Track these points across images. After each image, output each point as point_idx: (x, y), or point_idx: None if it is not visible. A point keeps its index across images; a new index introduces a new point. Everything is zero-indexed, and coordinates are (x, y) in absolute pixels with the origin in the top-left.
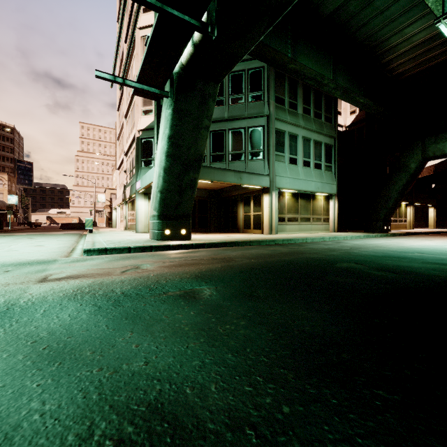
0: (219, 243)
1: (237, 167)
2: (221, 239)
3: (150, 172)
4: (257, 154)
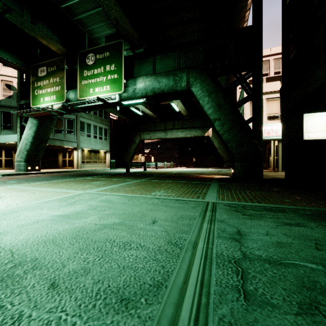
0: (57, 172)
1: (60, 136)
2: (55, 170)
3: (6, 137)
4: (71, 131)
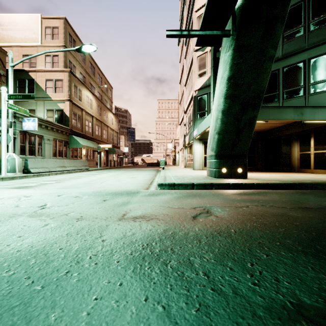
0: (285, 184)
1: (294, 104)
2: (281, 179)
3: (205, 120)
4: (322, 85)
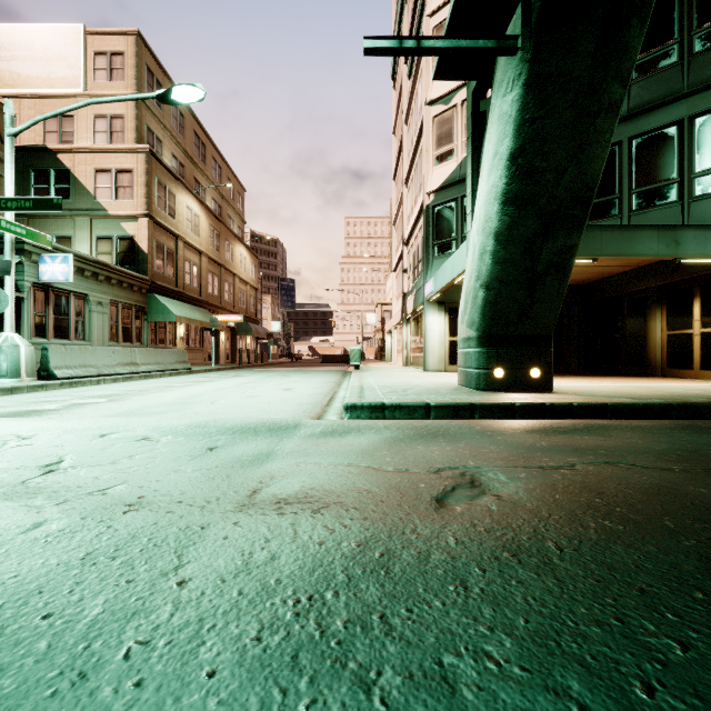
0: (647, 406)
1: (656, 220)
2: (633, 392)
3: (453, 259)
4: None
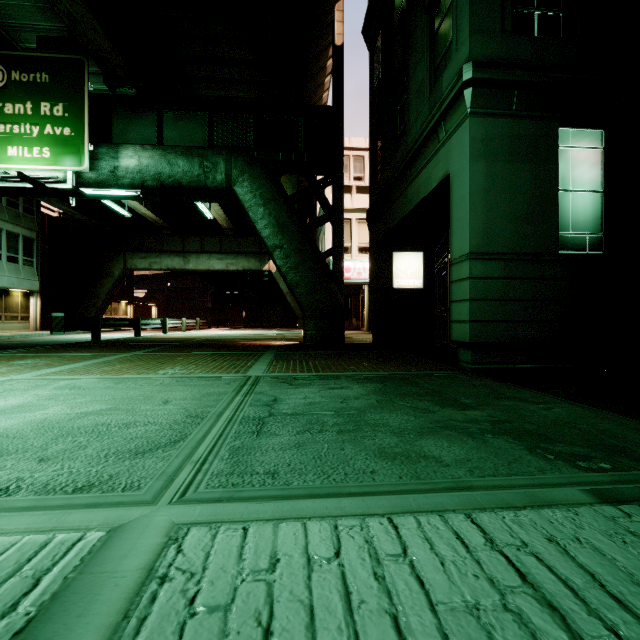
0: None
1: None
2: None
3: None
4: None
